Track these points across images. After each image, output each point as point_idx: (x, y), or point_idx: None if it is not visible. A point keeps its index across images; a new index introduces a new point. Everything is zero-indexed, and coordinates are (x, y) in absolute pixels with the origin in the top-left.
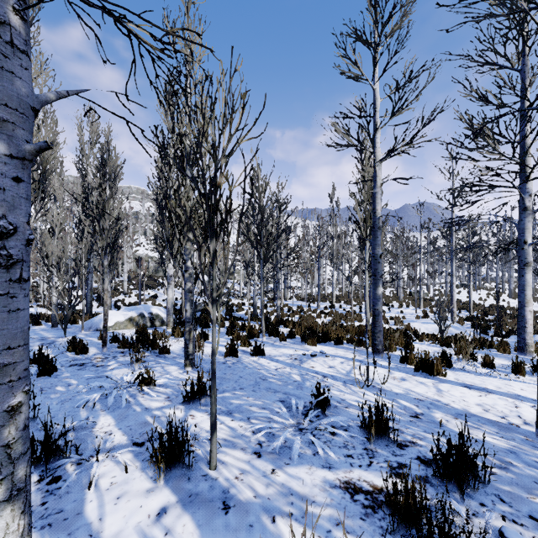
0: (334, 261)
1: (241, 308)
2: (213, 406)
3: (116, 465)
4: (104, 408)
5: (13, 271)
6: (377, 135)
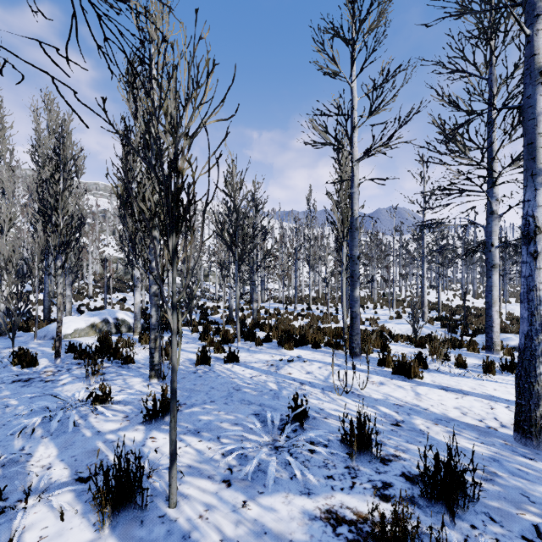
0: (311, 263)
1: (216, 311)
2: (173, 432)
3: (50, 510)
4: (46, 434)
5: None
6: (355, 134)
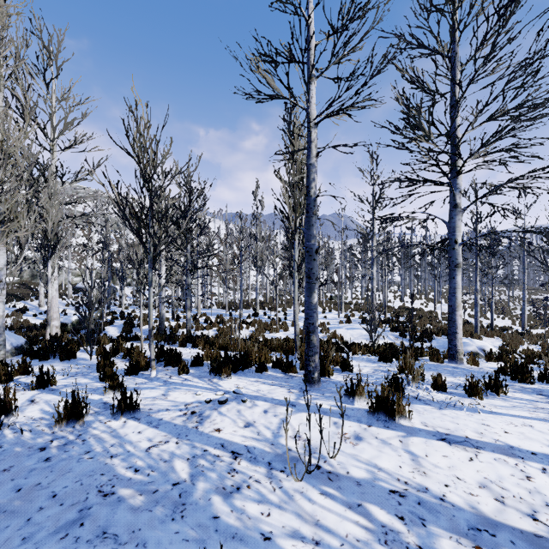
0: (258, 265)
1: (145, 321)
2: None
3: None
4: None
5: None
6: (312, 87)
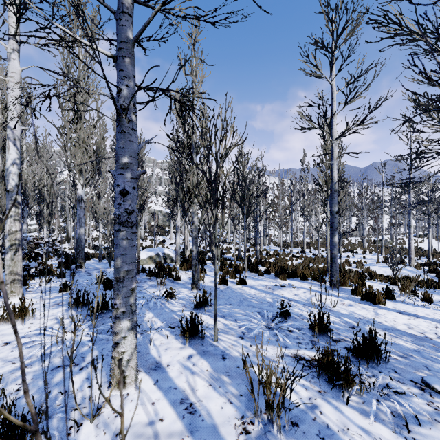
0: (305, 214)
1: (229, 251)
2: (216, 305)
3: (161, 336)
4: (147, 308)
5: (133, 228)
6: (334, 120)
